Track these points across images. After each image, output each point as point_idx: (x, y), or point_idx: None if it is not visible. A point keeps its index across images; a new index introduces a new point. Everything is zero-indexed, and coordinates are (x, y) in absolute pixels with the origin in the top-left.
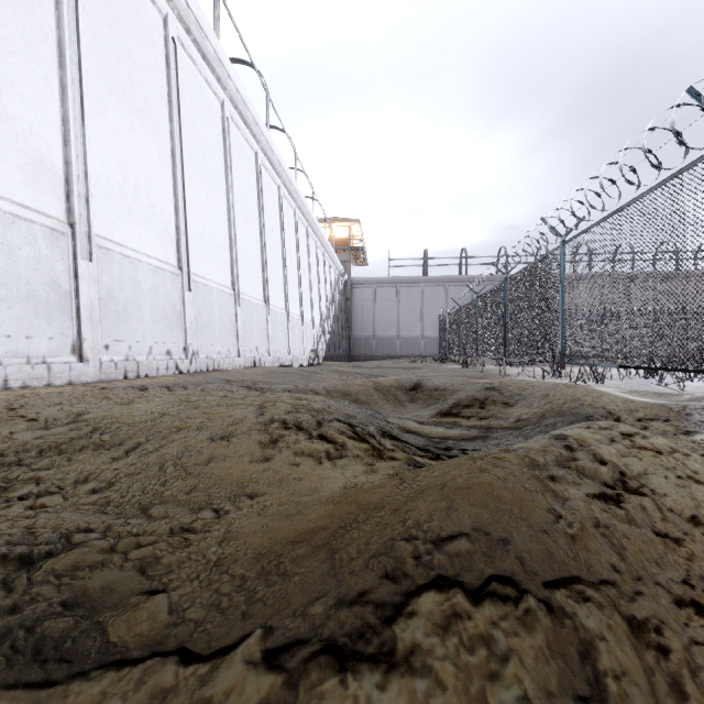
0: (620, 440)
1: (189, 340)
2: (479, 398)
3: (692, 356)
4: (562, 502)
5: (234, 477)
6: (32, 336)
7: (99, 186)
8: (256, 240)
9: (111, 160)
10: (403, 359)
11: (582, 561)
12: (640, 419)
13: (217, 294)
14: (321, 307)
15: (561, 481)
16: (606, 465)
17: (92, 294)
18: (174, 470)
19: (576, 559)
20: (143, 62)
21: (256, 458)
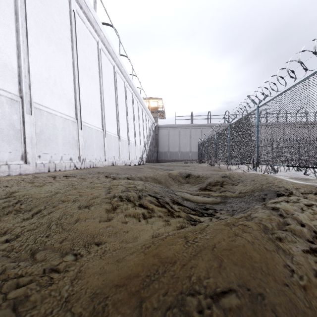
0: (307, 209)
1: (81, 153)
2: (219, 181)
3: (315, 160)
4: (290, 258)
5: (89, 232)
6: (0, 151)
7: (36, 79)
8: (114, 106)
9: (42, 66)
10: (181, 161)
11: (315, 309)
12: (302, 193)
13: (95, 131)
14: (144, 138)
15: (285, 241)
16: (305, 227)
17: (32, 131)
18: (55, 227)
19: (311, 307)
20: (58, 20)
21: (103, 219)
